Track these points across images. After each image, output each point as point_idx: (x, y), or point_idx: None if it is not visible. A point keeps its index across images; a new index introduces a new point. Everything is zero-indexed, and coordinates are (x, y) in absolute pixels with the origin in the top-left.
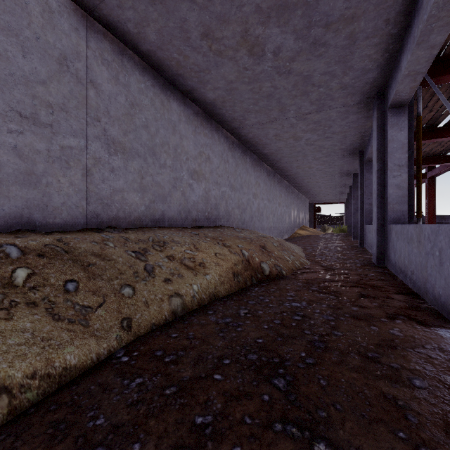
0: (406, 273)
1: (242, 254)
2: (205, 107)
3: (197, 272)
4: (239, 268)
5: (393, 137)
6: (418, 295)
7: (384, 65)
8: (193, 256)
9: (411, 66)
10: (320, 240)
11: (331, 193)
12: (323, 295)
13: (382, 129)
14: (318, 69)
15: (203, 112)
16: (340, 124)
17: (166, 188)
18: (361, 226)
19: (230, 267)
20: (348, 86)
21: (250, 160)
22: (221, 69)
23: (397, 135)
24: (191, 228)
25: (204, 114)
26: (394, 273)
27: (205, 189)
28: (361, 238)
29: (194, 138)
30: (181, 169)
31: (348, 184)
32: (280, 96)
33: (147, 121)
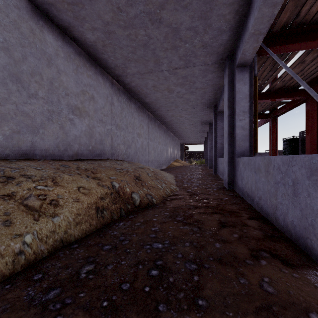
0: (253, 197)
1: (112, 186)
2: (87, 49)
3: (41, 214)
4: (106, 201)
5: (239, 89)
6: (267, 220)
7: (234, 27)
8: (45, 193)
9: (257, 24)
10: (188, 169)
11: (195, 136)
12: (187, 227)
13: (231, 84)
14: (184, 22)
15: (86, 54)
16: (201, 81)
17: (37, 120)
18: (214, 159)
19: (94, 202)
20: (207, 45)
21: (135, 106)
22: (95, 6)
23: (242, 88)
24: (70, 160)
25: (87, 56)
26: (241, 196)
27: (89, 125)
28: (215, 167)
29: (75, 76)
30: (58, 102)
31: (206, 130)
32: (154, 47)
33: (7, 44)
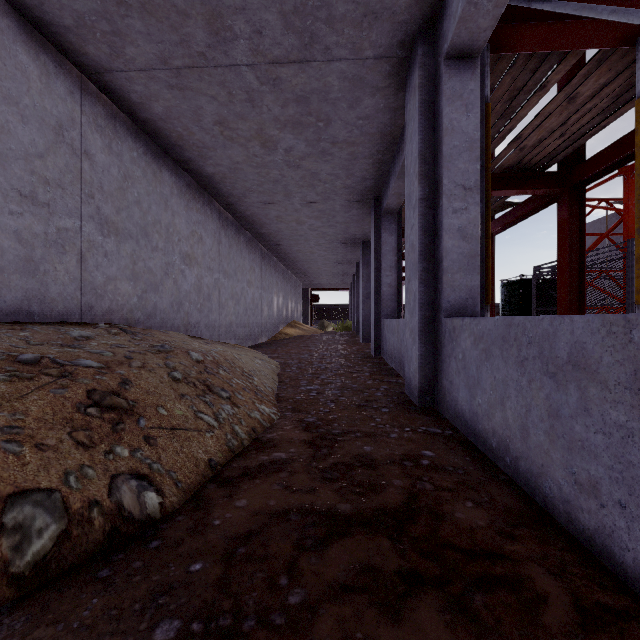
0: (539, 468)
1: None
2: None
3: None
4: None
5: (453, 123)
6: None
7: None
8: None
9: None
10: (316, 345)
11: (332, 273)
12: None
13: (428, 111)
14: None
15: None
16: (346, 120)
17: None
18: (375, 322)
19: None
20: None
21: (175, 182)
22: None
23: (461, 119)
24: None
25: None
26: (469, 440)
27: None
28: (376, 340)
29: None
30: None
31: (354, 260)
32: None
33: None
